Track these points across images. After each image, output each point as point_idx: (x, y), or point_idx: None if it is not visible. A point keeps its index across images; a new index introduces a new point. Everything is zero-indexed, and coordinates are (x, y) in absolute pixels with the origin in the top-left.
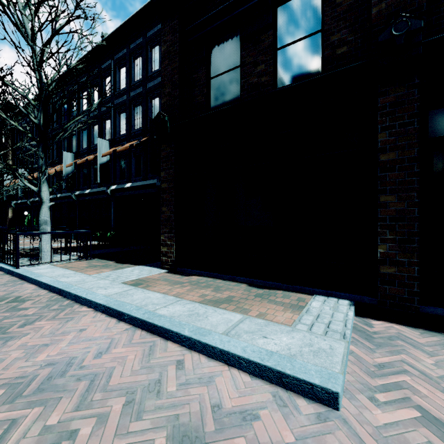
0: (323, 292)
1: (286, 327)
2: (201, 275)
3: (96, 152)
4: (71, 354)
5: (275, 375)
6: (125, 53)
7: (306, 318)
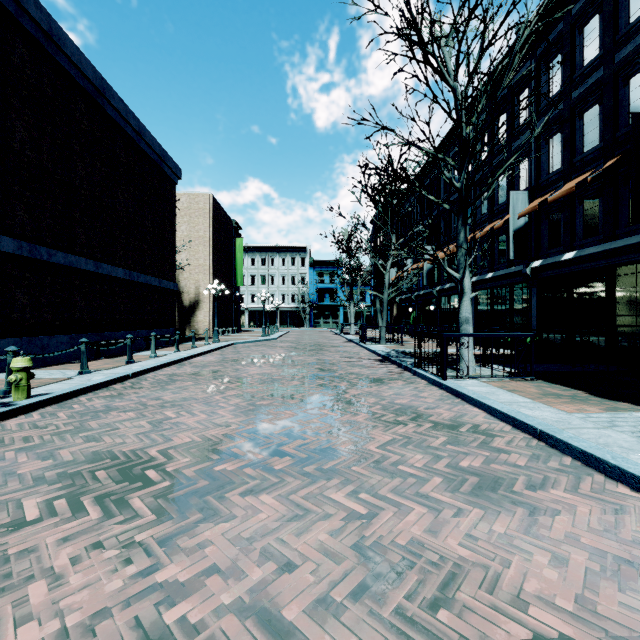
0: None
1: None
2: None
3: (503, 215)
4: None
5: None
6: (559, 31)
7: None
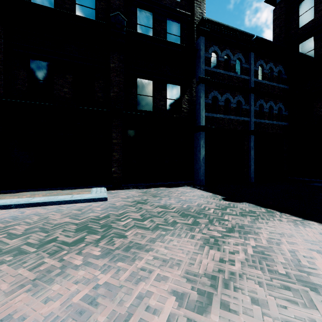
0: (95, 186)
1: (89, 194)
2: (26, 191)
3: None
4: (6, 216)
5: (92, 200)
6: None
7: (93, 192)
